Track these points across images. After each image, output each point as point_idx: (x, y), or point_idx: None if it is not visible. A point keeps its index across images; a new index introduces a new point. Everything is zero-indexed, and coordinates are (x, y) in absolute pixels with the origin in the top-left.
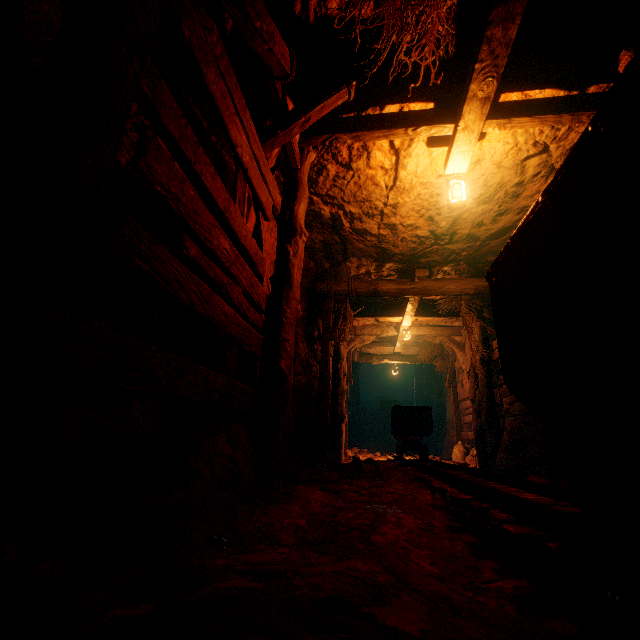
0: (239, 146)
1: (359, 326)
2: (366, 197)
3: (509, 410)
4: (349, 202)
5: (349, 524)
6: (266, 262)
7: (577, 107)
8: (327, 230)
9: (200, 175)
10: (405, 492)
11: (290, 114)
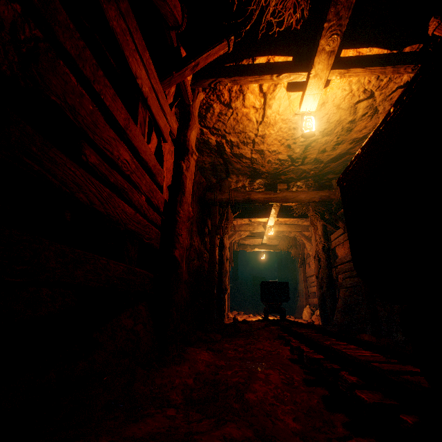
0: (139, 78)
1: (237, 225)
2: (242, 129)
3: (342, 284)
4: (230, 133)
5: (227, 382)
6: (167, 176)
7: (397, 61)
8: (214, 154)
9: (99, 94)
10: (271, 348)
11: (183, 59)
